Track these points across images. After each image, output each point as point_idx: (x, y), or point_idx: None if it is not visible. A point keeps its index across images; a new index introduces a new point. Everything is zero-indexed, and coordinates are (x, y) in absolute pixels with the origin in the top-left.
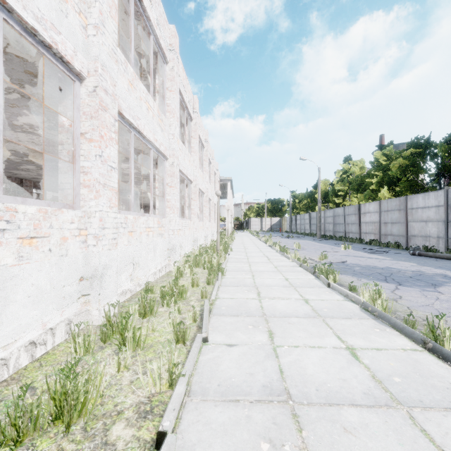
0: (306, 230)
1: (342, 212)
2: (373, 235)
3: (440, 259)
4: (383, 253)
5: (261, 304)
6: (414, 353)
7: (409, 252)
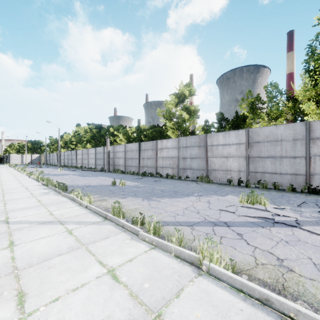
0: (55, 162)
1: (70, 153)
2: (80, 164)
3: (87, 171)
4: (74, 170)
5: (1, 181)
6: (33, 181)
7: (81, 169)
